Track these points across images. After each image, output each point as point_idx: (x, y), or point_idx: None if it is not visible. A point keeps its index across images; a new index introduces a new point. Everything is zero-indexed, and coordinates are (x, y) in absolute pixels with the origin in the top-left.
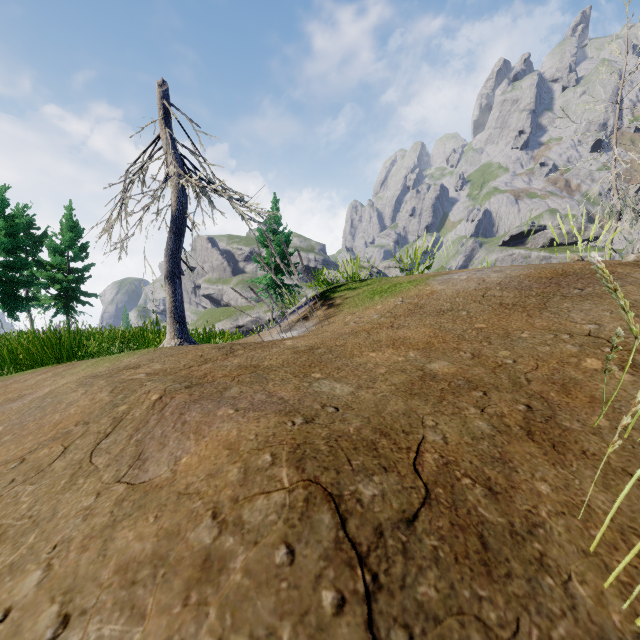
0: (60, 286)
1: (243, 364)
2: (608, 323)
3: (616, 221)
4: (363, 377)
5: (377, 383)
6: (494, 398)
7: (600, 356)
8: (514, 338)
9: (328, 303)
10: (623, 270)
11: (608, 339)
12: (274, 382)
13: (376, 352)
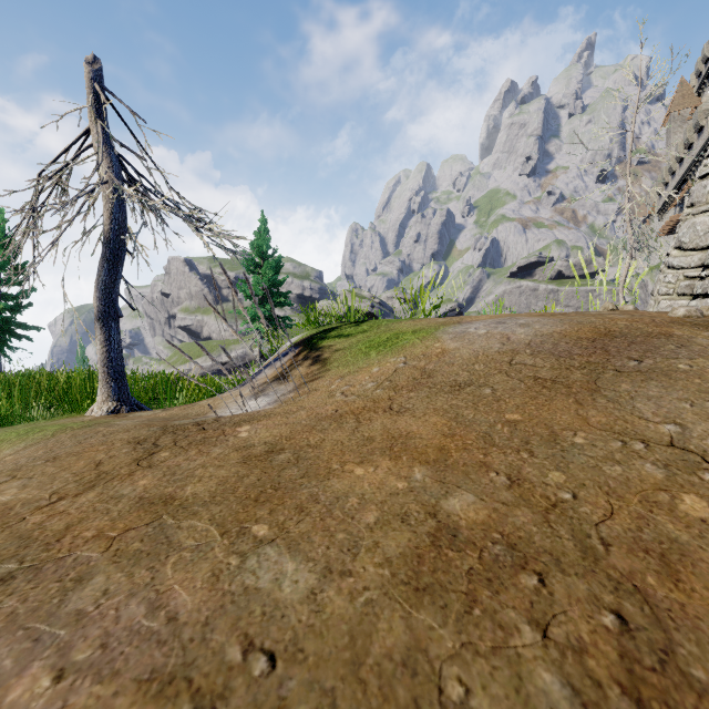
0: None
1: (149, 493)
2: (693, 424)
3: (630, 257)
4: (338, 537)
5: (360, 557)
6: (559, 593)
7: (701, 490)
8: (565, 445)
9: (313, 356)
10: (681, 332)
11: (702, 455)
12: (180, 554)
13: (365, 466)
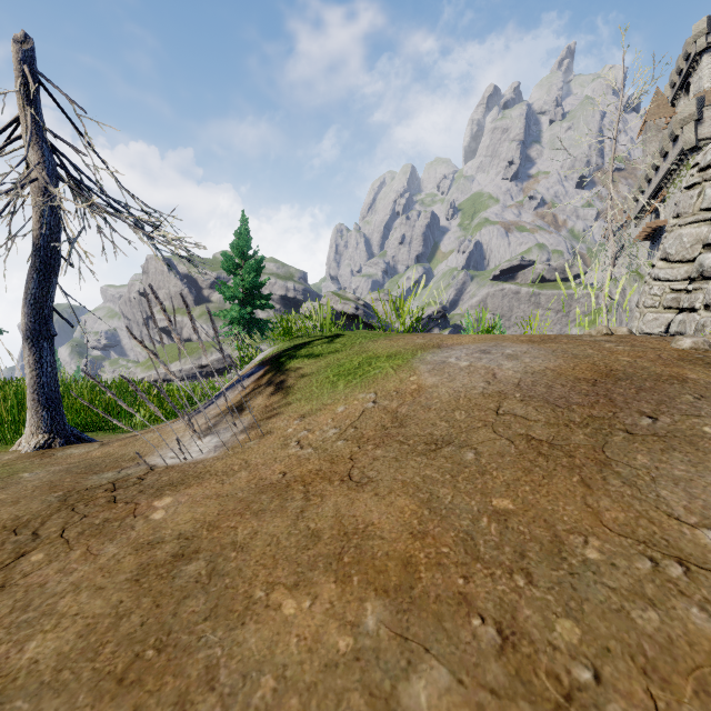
0: None
1: None
2: None
3: (612, 265)
4: None
5: None
6: None
7: None
8: (574, 563)
9: (277, 381)
10: (696, 375)
11: None
12: None
13: (299, 595)
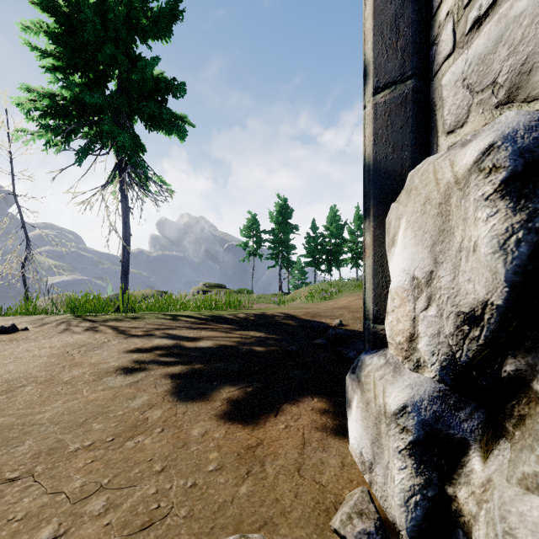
0: (354, 252)
1: None
2: None
3: None
4: None
5: None
6: None
7: None
8: None
9: None
10: None
11: None
12: None
13: None
